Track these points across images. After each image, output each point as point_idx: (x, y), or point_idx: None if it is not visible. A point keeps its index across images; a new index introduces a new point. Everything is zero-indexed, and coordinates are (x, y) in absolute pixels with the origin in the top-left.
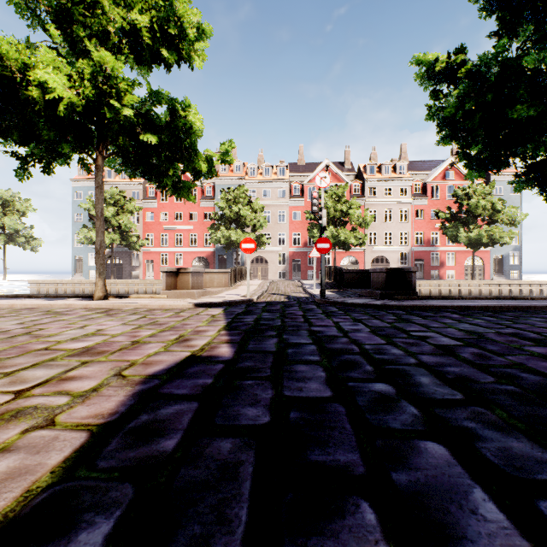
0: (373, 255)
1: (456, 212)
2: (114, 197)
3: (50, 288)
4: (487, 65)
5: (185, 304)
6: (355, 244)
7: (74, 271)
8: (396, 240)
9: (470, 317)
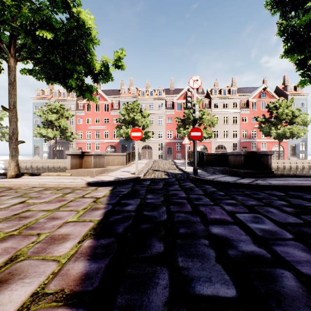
0: (216, 144)
1: (268, 117)
2: (57, 108)
3: None
4: None
5: (78, 183)
6: (206, 137)
7: (34, 154)
8: (230, 135)
9: None
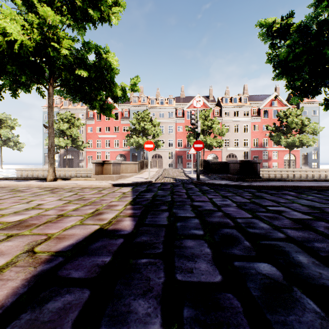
0: (227, 153)
1: (279, 126)
2: (68, 117)
3: (29, 173)
4: (311, 22)
5: (106, 184)
6: (216, 146)
7: (44, 163)
8: (241, 144)
9: (303, 194)
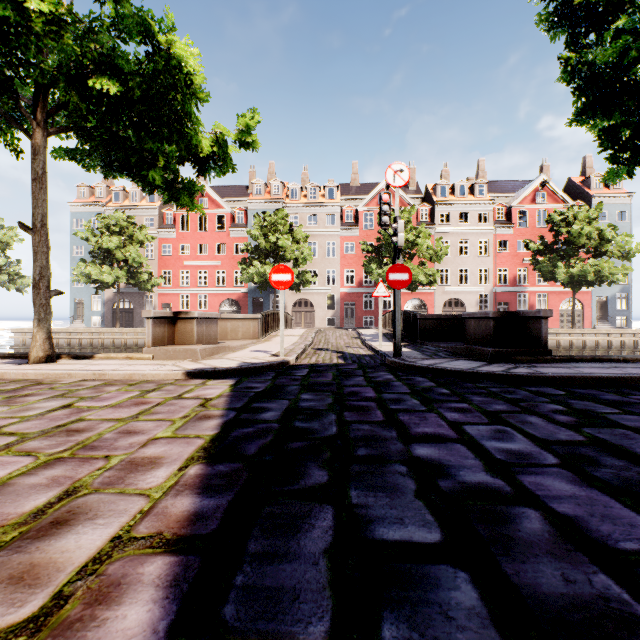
0: (445, 298)
1: (551, 242)
2: (121, 224)
3: None
4: None
5: (169, 373)
6: (424, 282)
7: (73, 317)
8: (473, 278)
9: None
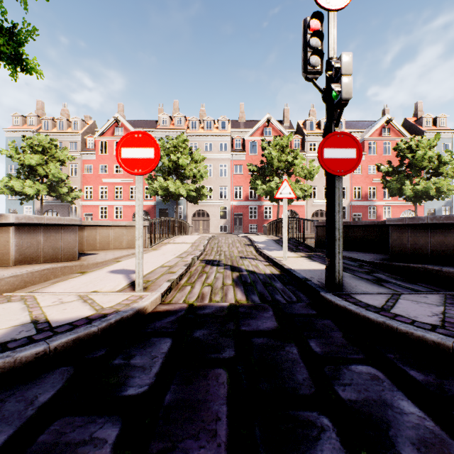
0: (313, 209)
1: (397, 166)
2: (44, 146)
3: None
4: None
5: None
6: (300, 195)
7: None
8: None
9: None
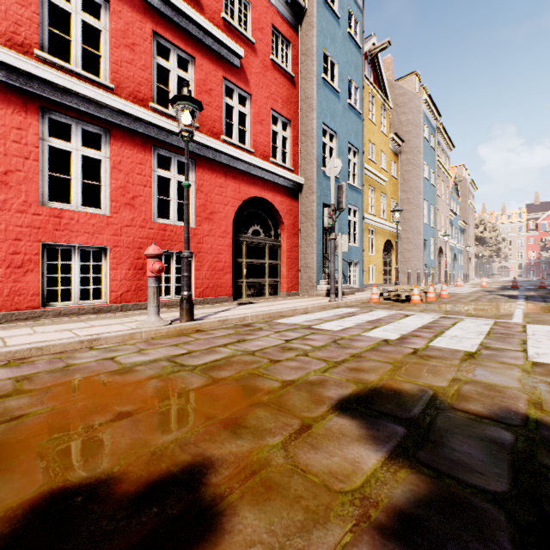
0: None
1: None
2: None
3: None
4: None
5: (499, 280)
6: None
7: None
8: None
9: None
